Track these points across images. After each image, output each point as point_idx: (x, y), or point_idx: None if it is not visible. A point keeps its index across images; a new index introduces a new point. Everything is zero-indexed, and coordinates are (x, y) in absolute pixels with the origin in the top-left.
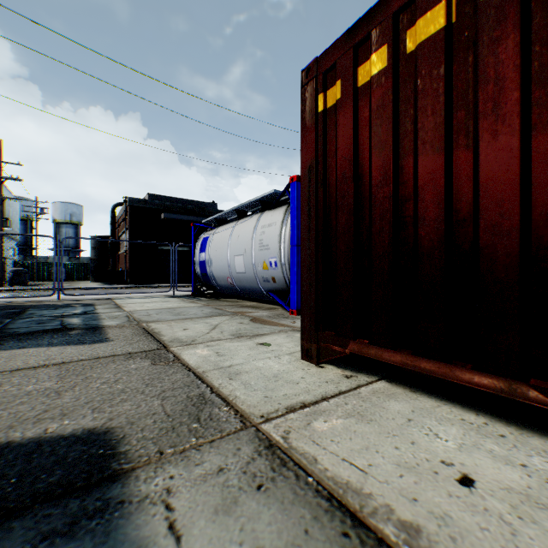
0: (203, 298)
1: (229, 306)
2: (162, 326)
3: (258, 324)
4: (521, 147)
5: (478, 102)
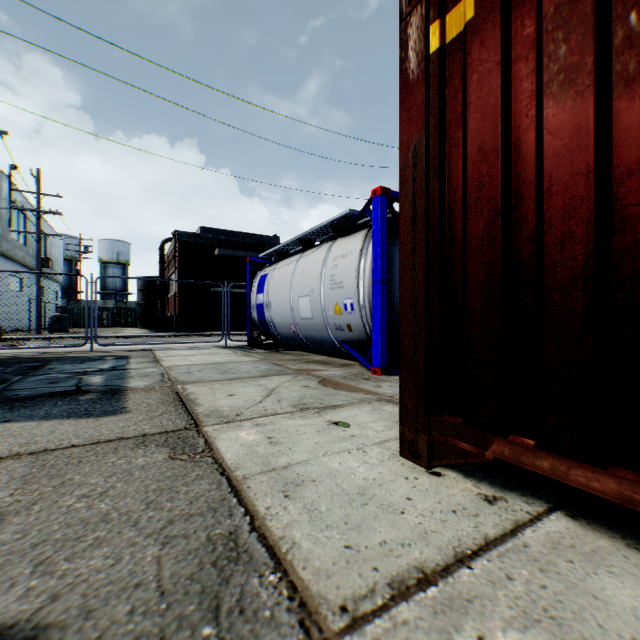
0: (260, 350)
1: (291, 362)
2: (201, 390)
3: (329, 388)
4: None
5: None
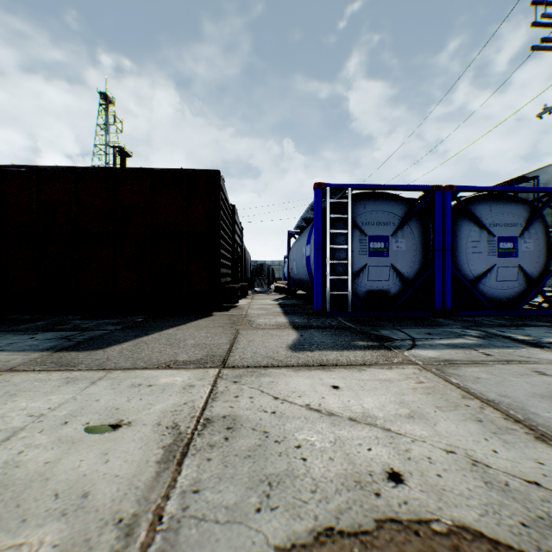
0: None
1: None
2: (378, 374)
3: (351, 514)
4: None
5: None
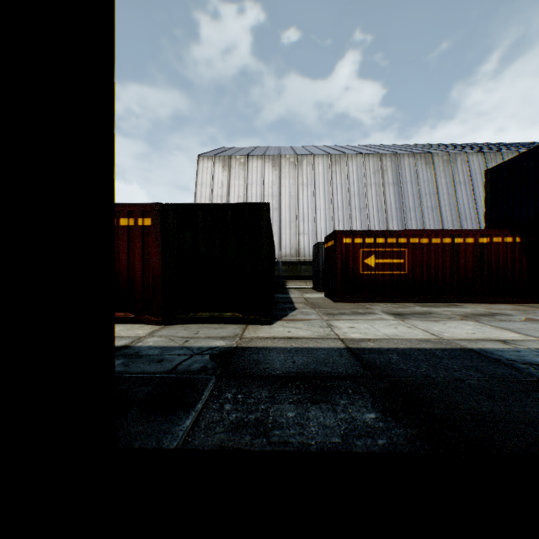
0: None
1: None
2: None
3: None
4: (128, 262)
5: (121, 248)
